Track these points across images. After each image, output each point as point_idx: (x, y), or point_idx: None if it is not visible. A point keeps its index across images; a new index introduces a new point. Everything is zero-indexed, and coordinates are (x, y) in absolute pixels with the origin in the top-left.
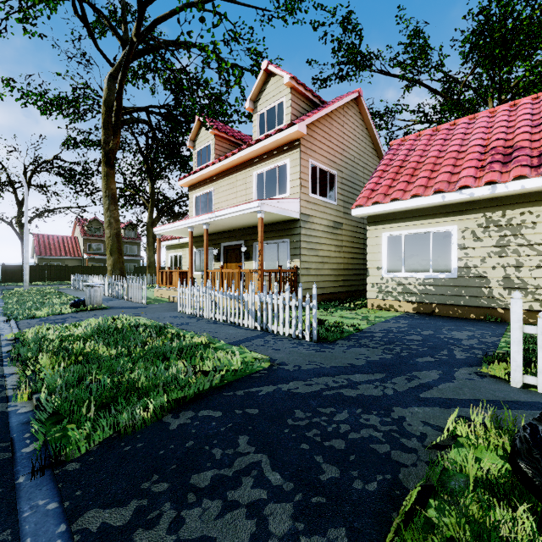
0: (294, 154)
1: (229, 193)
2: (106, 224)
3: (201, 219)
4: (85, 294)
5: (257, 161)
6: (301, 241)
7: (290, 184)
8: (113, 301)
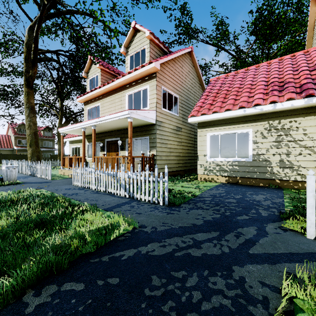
0: (152, 82)
1: (110, 107)
2: (27, 126)
3: (90, 123)
4: (3, 173)
5: (128, 86)
6: (157, 138)
7: (150, 101)
8: (28, 177)
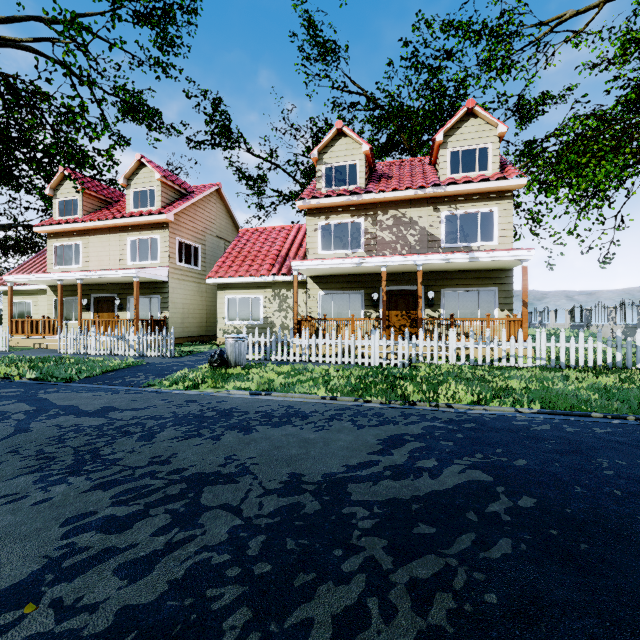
0: (164, 233)
1: (100, 250)
2: None
3: (75, 275)
4: None
5: (131, 229)
6: (170, 298)
7: (161, 254)
8: None
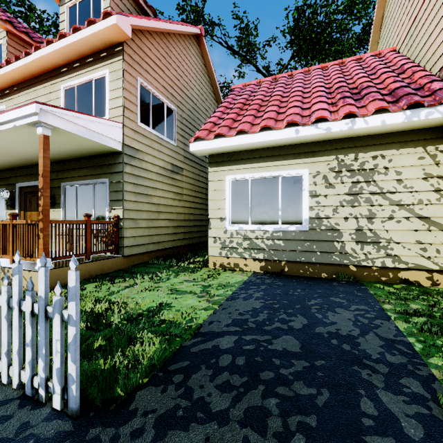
0: (115, 63)
1: None
2: None
3: None
4: None
5: (66, 70)
6: (125, 182)
7: (110, 103)
8: None
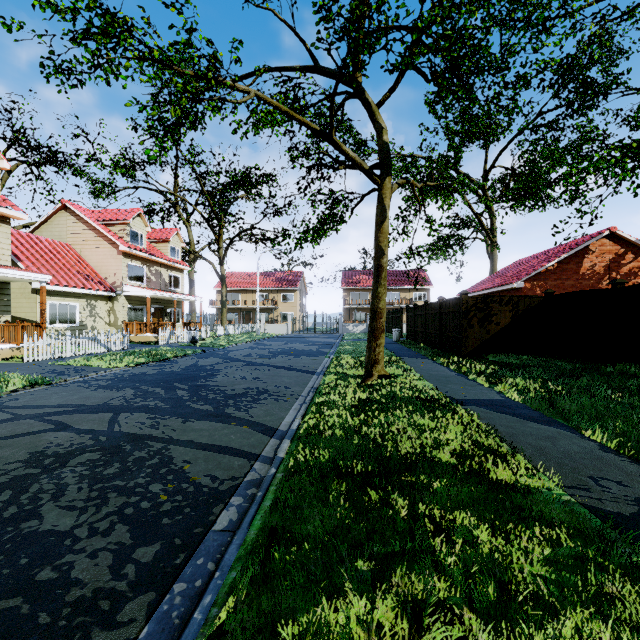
0: (5, 228)
1: None
2: None
3: None
4: None
5: None
6: (10, 301)
7: (1, 251)
8: None
